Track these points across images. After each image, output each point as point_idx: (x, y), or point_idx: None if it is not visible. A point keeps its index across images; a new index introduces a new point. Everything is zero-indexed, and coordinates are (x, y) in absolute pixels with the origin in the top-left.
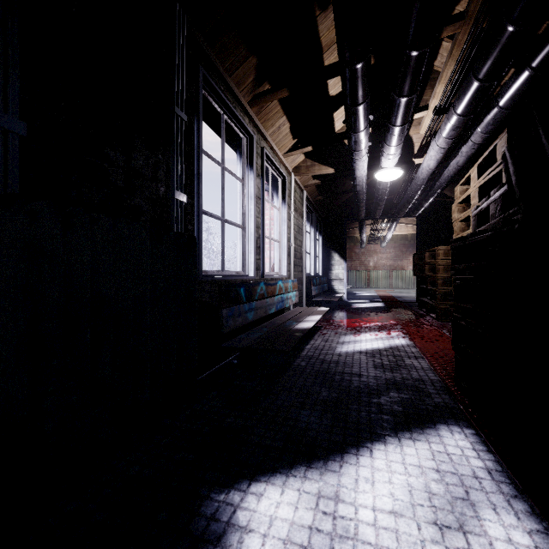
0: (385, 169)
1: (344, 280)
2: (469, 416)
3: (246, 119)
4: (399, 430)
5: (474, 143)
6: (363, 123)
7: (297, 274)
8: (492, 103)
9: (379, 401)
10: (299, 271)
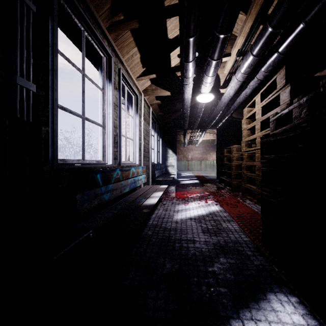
0: (203, 94)
1: (175, 166)
2: (286, 279)
3: (105, 42)
4: (238, 307)
5: (258, 79)
6: (192, 55)
7: (145, 163)
8: (273, 50)
9: (214, 270)
10: (147, 160)
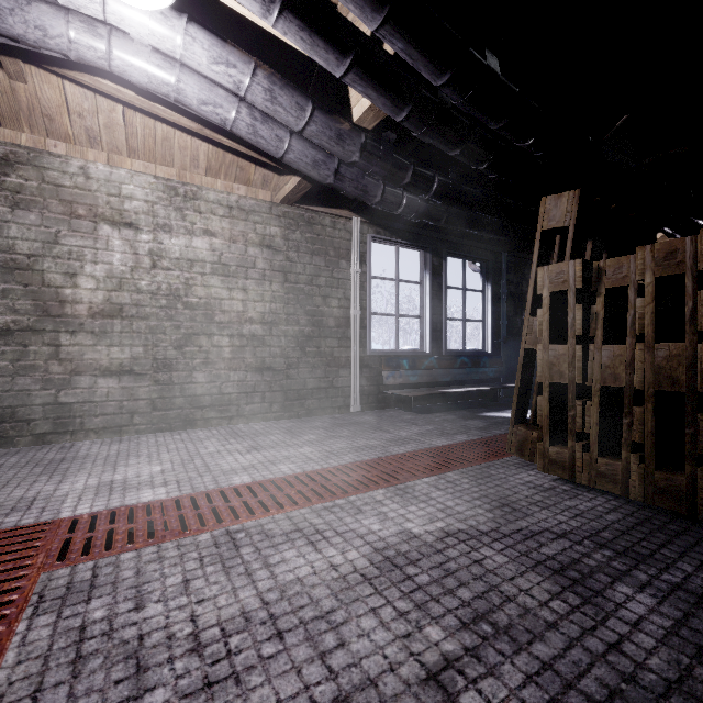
0: None
1: None
2: None
3: None
4: None
5: None
6: None
7: None
8: None
9: None
10: None
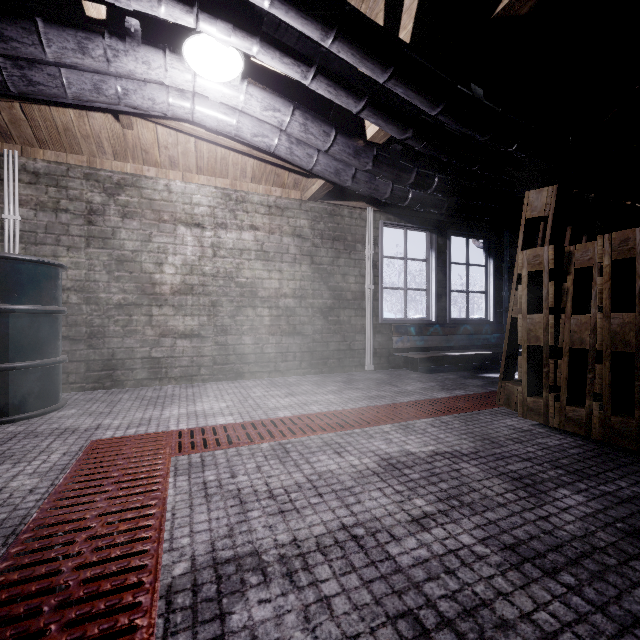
0: None
1: None
2: None
3: None
4: None
5: None
6: None
7: None
8: None
9: None
10: None
